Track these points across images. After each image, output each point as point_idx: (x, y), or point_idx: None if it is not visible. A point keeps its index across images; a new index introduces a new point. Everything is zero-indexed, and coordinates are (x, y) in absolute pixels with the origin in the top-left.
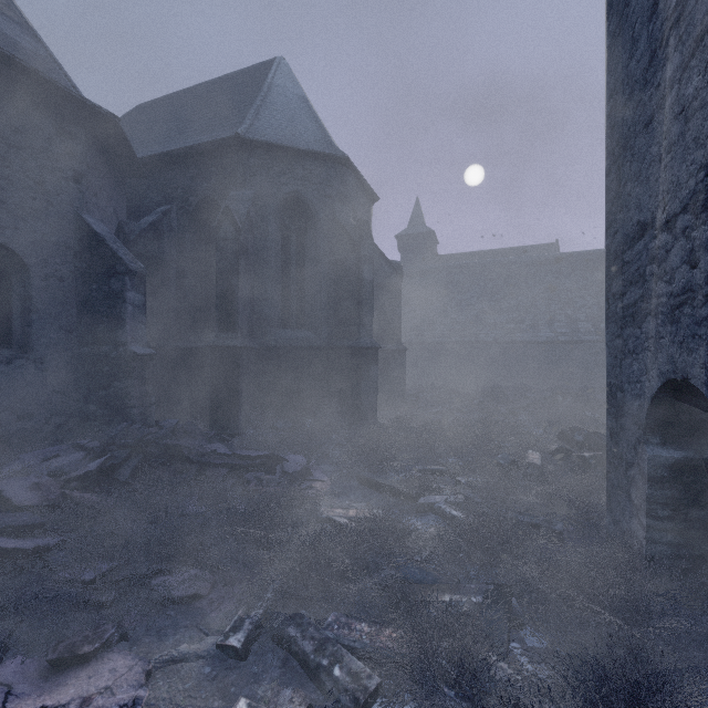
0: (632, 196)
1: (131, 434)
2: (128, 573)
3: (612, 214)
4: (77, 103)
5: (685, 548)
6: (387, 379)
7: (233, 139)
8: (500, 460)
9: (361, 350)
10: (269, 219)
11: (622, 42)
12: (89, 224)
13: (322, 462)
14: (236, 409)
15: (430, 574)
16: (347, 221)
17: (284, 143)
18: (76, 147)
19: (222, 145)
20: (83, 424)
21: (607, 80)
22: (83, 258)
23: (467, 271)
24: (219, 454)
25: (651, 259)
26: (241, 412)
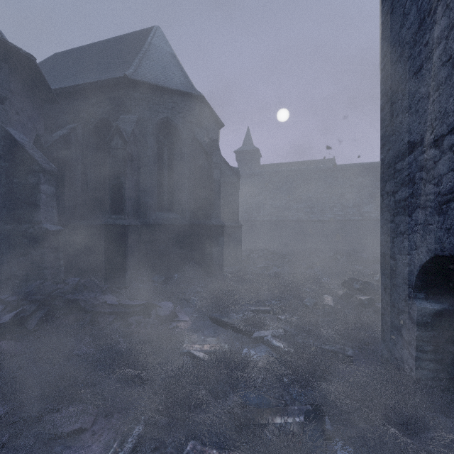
0: (403, 123)
1: (42, 289)
2: (22, 416)
3: (386, 136)
4: (1, 44)
5: (442, 372)
6: (230, 246)
7: (122, 79)
8: (307, 303)
9: (212, 226)
10: (148, 136)
11: (394, 17)
12: (11, 134)
13: (185, 306)
14: (123, 269)
15: (264, 398)
16: (203, 139)
17: (159, 83)
18: (1, 77)
19: (114, 82)
20: (6, 282)
21: (382, 45)
22: (6, 159)
23: (280, 175)
24: (109, 304)
25: (420, 168)
26: (127, 271)
